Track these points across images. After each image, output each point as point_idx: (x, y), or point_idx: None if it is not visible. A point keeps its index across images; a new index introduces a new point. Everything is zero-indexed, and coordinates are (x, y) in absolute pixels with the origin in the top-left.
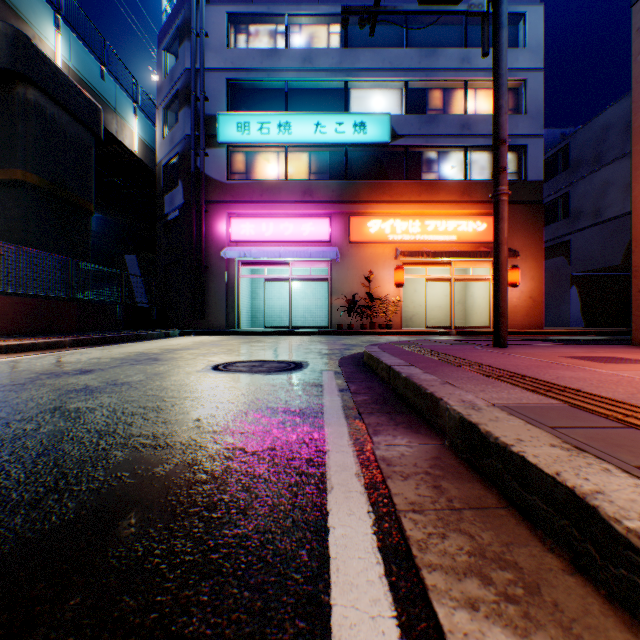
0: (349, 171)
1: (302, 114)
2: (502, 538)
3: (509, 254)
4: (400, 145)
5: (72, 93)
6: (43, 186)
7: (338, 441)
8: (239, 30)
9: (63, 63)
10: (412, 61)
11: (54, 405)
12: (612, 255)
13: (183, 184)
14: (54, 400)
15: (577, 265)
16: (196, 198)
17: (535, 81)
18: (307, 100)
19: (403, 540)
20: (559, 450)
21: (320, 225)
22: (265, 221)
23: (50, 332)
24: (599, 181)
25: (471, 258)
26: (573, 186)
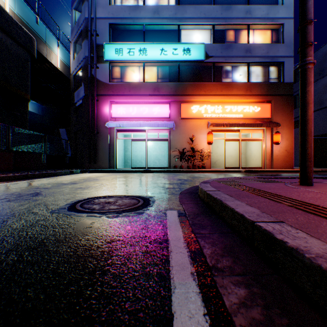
0: (180, 77)
1: (153, 43)
2: None
3: (274, 125)
4: (210, 62)
5: (14, 27)
6: None
7: None
8: None
9: (10, 10)
10: (217, 13)
11: None
12: None
13: (84, 84)
14: None
15: None
16: (91, 92)
17: (289, 24)
18: (156, 36)
19: None
20: None
21: (163, 108)
22: (131, 106)
23: None
24: (322, 84)
25: (252, 127)
26: None
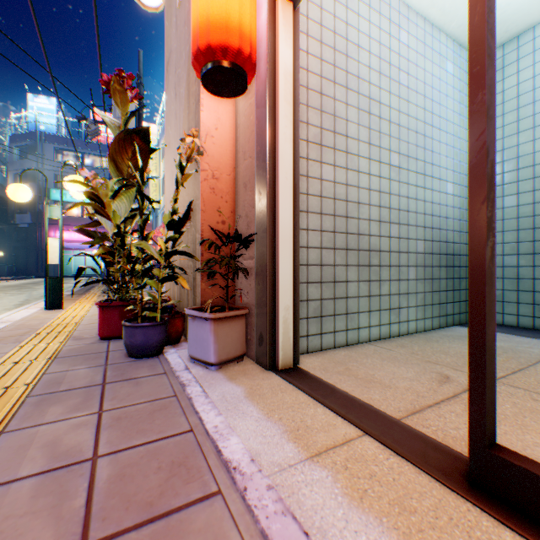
0: None
1: None
2: None
3: None
4: None
5: None
6: None
7: None
8: (61, 152)
9: None
10: None
11: None
12: None
13: (32, 214)
14: None
15: None
16: (39, 221)
17: None
18: None
19: None
20: None
21: None
22: (74, 233)
23: None
24: None
25: None
26: None
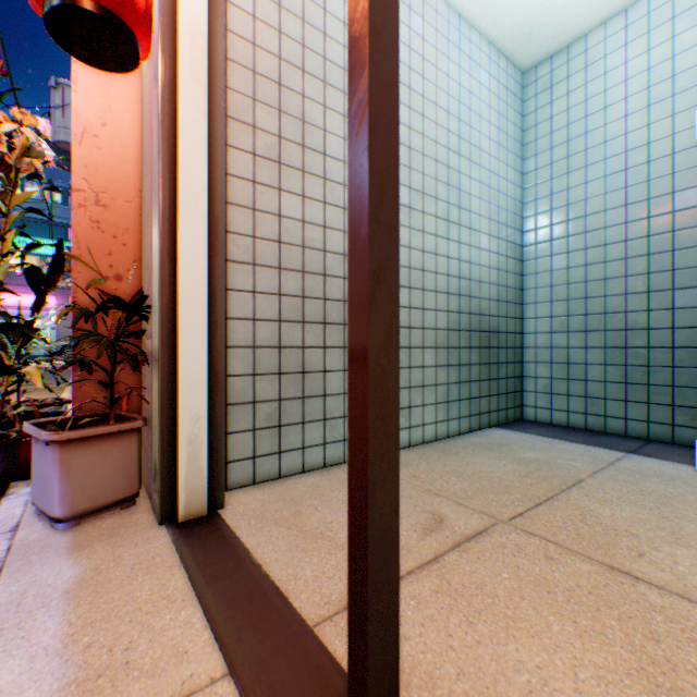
0: None
1: (37, 238)
2: None
3: None
4: None
5: None
6: None
7: None
8: None
9: None
10: None
11: None
12: None
13: None
14: None
15: None
16: None
17: None
18: (42, 227)
19: None
20: None
21: (51, 300)
22: (9, 295)
23: None
24: None
25: None
26: None
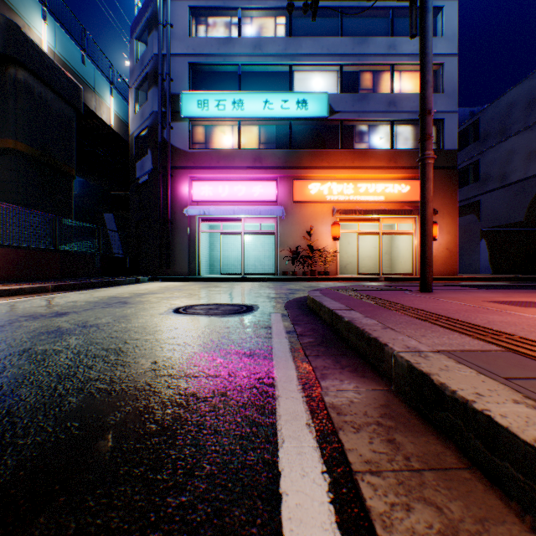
0: (293, 141)
1: (253, 93)
2: (474, 511)
3: None
4: (336, 119)
5: (56, 74)
6: (31, 153)
7: (287, 386)
8: (199, 22)
9: (49, 49)
10: (346, 48)
11: (24, 347)
12: (516, 213)
13: (152, 152)
14: (25, 342)
15: (486, 221)
16: (163, 164)
17: (451, 65)
18: (257, 81)
19: (363, 512)
20: (526, 408)
21: (268, 187)
22: (221, 184)
23: (36, 278)
24: (505, 150)
25: (397, 215)
26: (482, 154)
